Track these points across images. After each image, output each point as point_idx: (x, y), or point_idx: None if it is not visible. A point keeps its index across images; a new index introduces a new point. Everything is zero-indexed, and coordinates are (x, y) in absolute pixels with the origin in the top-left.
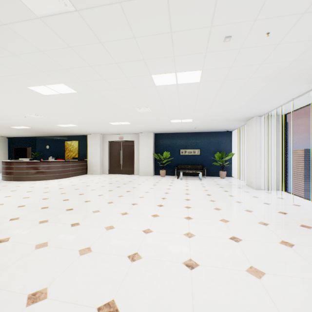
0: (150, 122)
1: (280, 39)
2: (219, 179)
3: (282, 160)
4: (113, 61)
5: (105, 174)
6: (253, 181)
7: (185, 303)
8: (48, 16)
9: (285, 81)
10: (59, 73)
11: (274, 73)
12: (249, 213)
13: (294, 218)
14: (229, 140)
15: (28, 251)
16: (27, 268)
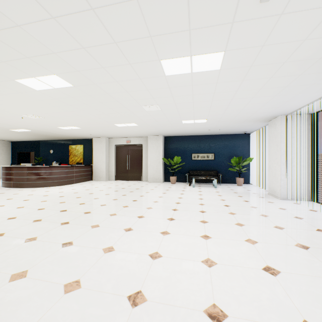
0: (160, 123)
1: None
2: (236, 187)
3: (312, 166)
4: (112, 39)
5: (111, 180)
6: (277, 189)
7: None
8: None
9: None
10: (47, 60)
11: (317, 55)
12: (280, 230)
13: None
14: (247, 143)
15: None
16: None
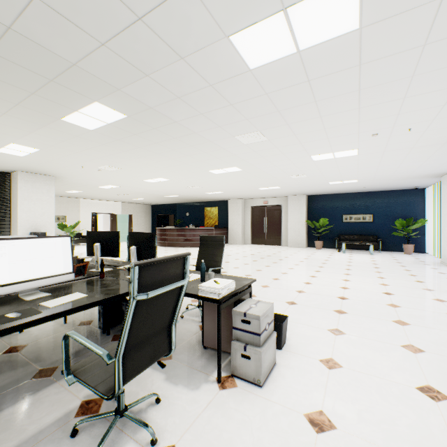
0: (304, 185)
1: (424, 129)
2: (401, 255)
3: None
4: (281, 153)
5: (246, 244)
6: None
7: (336, 307)
8: (251, 143)
9: None
10: (237, 162)
11: (439, 142)
12: (418, 283)
13: None
14: (421, 201)
15: None
16: None
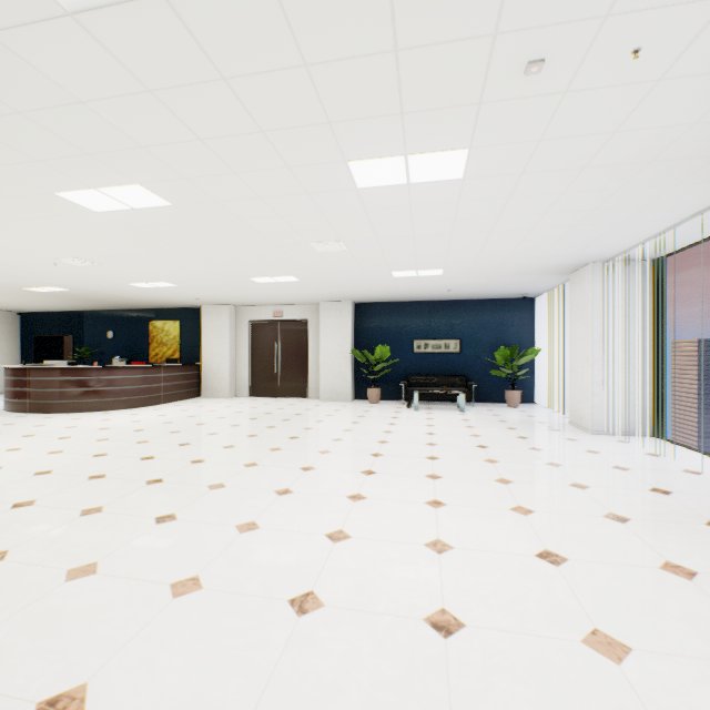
0: (346, 277)
1: (664, 68)
2: (505, 409)
3: (655, 365)
4: (256, 126)
5: (240, 397)
6: (585, 413)
7: None
8: (93, 9)
9: (668, 176)
10: (127, 159)
11: (643, 156)
12: (580, 491)
13: (689, 504)
14: (529, 319)
15: (48, 587)
16: (42, 631)
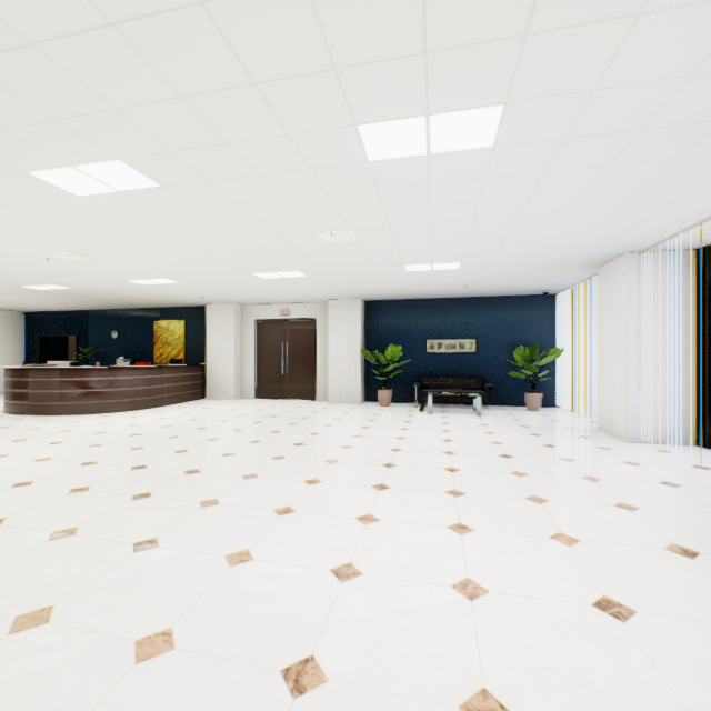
0: (355, 272)
1: None
2: (525, 413)
3: (698, 367)
4: (246, 76)
5: (246, 398)
6: (618, 419)
7: None
8: None
9: None
10: (100, 126)
11: None
12: (629, 514)
13: None
14: (550, 317)
15: None
16: None
